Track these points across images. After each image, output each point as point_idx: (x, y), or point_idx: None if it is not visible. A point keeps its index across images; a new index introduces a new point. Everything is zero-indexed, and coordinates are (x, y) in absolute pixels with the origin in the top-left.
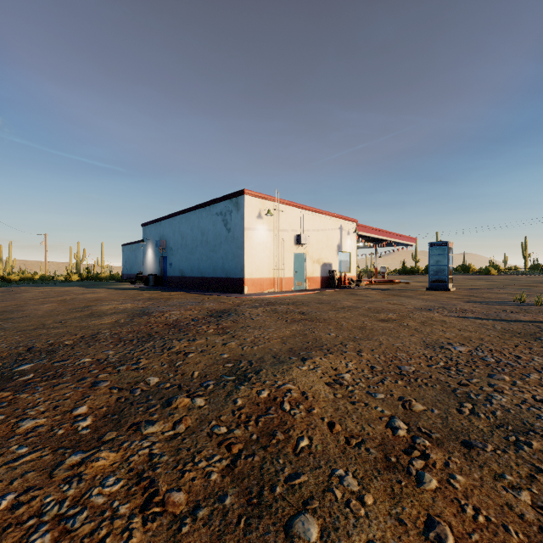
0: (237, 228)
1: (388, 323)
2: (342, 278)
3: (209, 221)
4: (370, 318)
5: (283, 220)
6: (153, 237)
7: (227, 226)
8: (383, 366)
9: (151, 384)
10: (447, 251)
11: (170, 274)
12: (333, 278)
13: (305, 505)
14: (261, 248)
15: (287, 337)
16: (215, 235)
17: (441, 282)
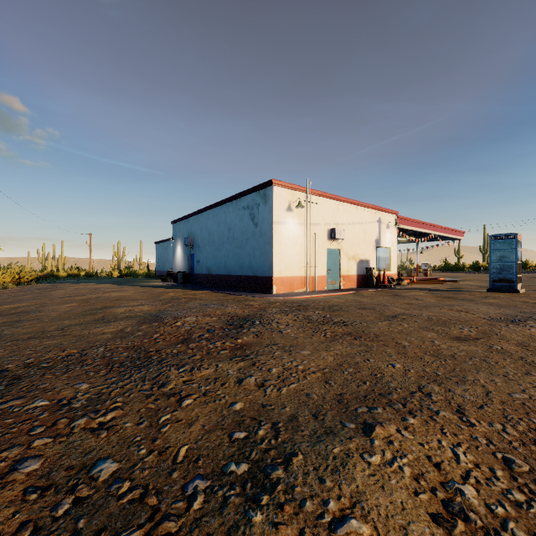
0: (264, 222)
1: (470, 345)
2: (380, 276)
3: (235, 215)
4: (438, 334)
5: (315, 212)
6: (182, 235)
7: (254, 220)
8: (529, 460)
9: (100, 478)
10: (515, 245)
11: (198, 271)
12: (370, 277)
13: None
14: (291, 243)
15: (330, 368)
16: (241, 230)
17: (507, 282)
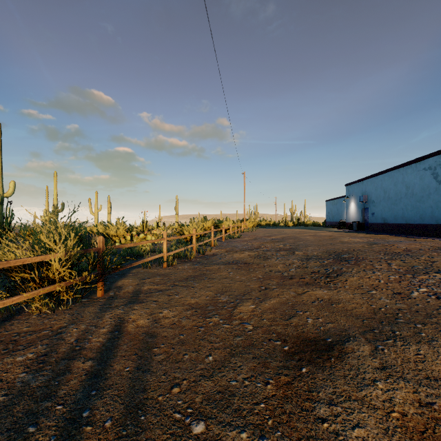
0: None
1: None
2: None
3: (414, 176)
4: None
5: None
6: (356, 194)
7: (437, 178)
8: None
9: (420, 267)
10: None
11: (372, 221)
12: None
13: None
14: None
15: None
16: (421, 187)
17: None
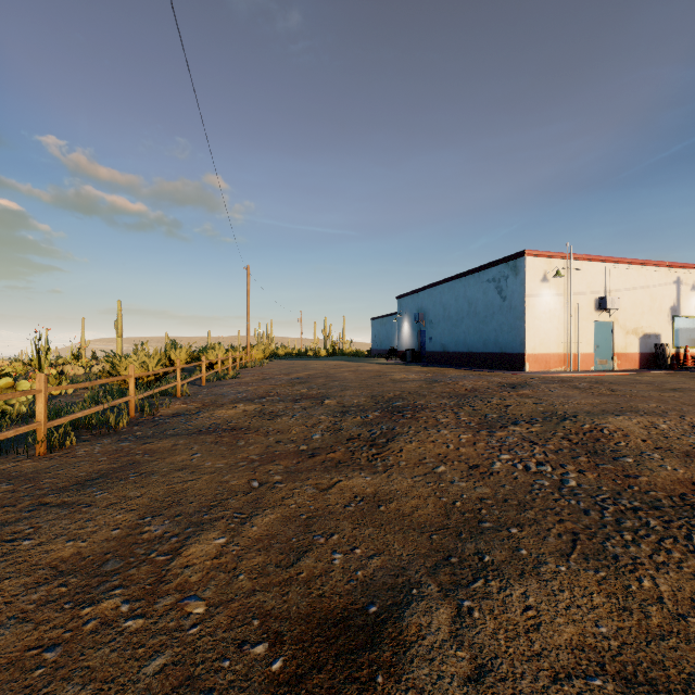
0: (514, 296)
1: None
2: (680, 356)
3: (477, 289)
4: None
5: (578, 280)
6: (410, 310)
7: (502, 293)
8: None
9: (494, 416)
10: None
11: (430, 349)
12: (661, 356)
13: (624, 456)
14: (547, 317)
15: (596, 403)
16: (485, 305)
17: None
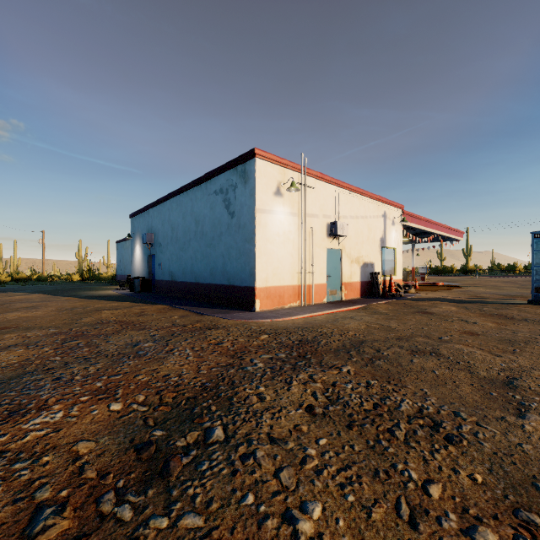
0: (243, 210)
1: None
2: (386, 283)
3: (205, 203)
4: None
5: (312, 200)
6: (141, 231)
7: (230, 208)
8: None
9: None
10: None
11: (159, 277)
12: (375, 284)
13: None
14: (281, 240)
15: None
16: (212, 223)
17: None
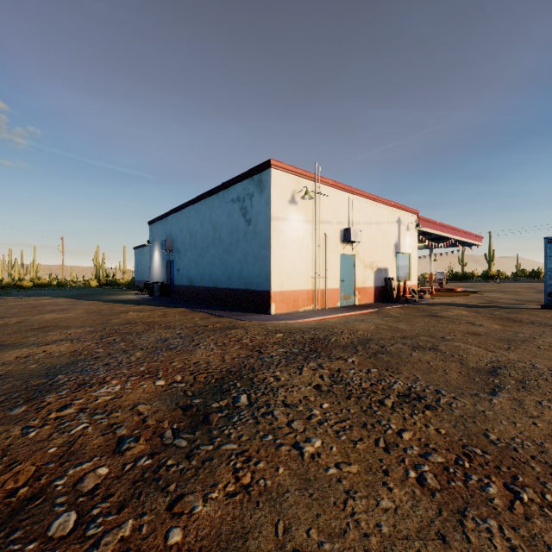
0: (260, 218)
1: None
2: (400, 288)
3: (222, 211)
4: None
5: (326, 207)
6: (160, 237)
7: (247, 216)
8: None
9: None
10: None
11: (178, 282)
12: (389, 289)
13: None
14: (295, 246)
15: None
16: (230, 230)
17: None
